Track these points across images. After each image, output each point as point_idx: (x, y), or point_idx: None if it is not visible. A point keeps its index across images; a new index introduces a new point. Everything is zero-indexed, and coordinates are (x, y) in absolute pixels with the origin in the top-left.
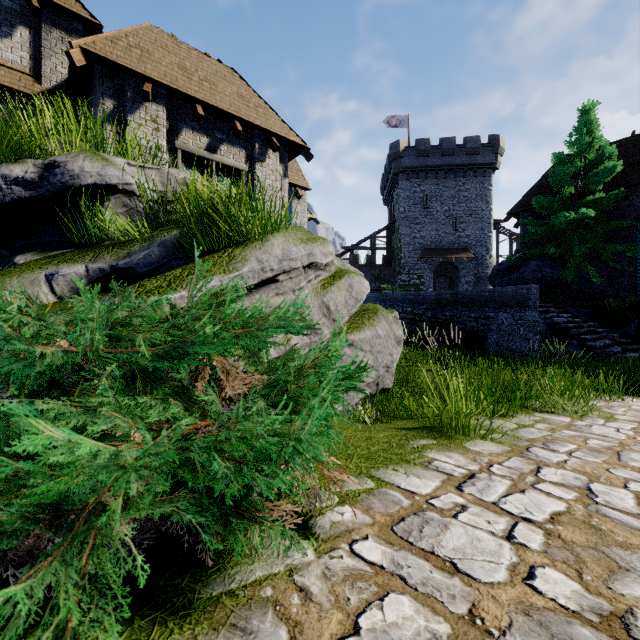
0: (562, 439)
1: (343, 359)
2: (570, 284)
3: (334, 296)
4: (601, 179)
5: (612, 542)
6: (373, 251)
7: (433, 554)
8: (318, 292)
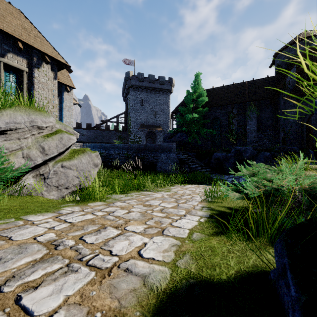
0: (135, 199)
1: (58, 173)
2: (191, 143)
3: (49, 142)
4: (200, 103)
5: (92, 224)
6: (117, 124)
7: (5, 236)
8: (38, 140)
